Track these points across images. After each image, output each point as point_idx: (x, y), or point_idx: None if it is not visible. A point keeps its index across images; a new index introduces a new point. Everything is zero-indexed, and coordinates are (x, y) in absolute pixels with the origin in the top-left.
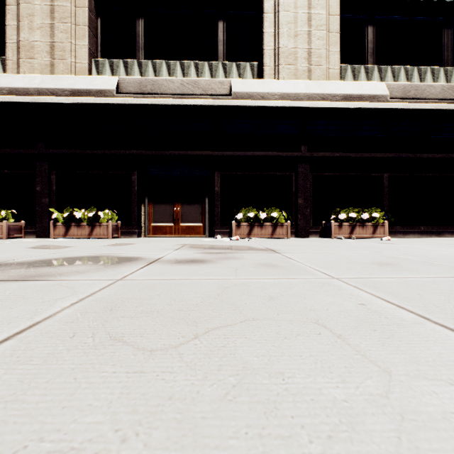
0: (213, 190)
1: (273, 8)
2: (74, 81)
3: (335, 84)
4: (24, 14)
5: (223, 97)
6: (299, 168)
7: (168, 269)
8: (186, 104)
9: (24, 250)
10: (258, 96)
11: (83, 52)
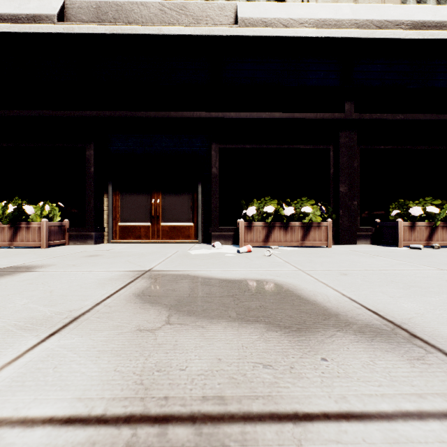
0: (210, 173)
1: None
2: None
3: (396, 8)
4: None
5: (225, 26)
6: (341, 138)
7: None
8: (165, 34)
9: None
10: (279, 25)
11: None
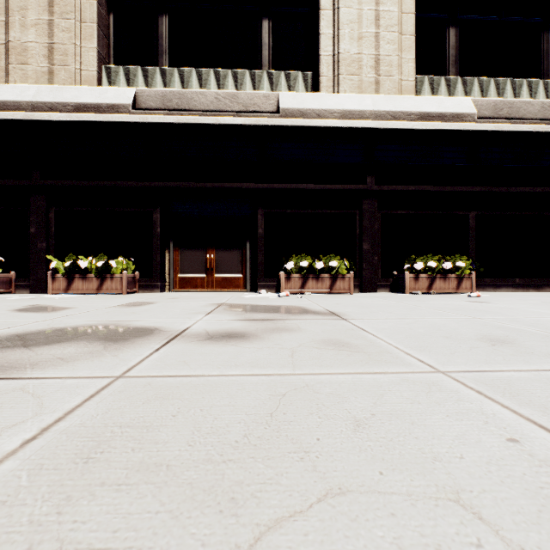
0: (256, 232)
1: (332, 3)
2: (79, 94)
3: (409, 99)
4: (14, 7)
5: (269, 115)
6: (365, 205)
7: (194, 353)
8: (221, 123)
9: (4, 314)
10: (313, 114)
11: (90, 57)
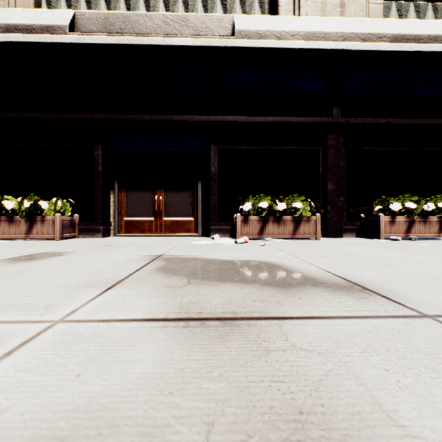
0: (209, 172)
1: None
2: (11, 15)
3: (379, 21)
4: None
5: (223, 37)
6: (329, 140)
7: None
8: (169, 44)
9: None
10: (272, 37)
11: None
